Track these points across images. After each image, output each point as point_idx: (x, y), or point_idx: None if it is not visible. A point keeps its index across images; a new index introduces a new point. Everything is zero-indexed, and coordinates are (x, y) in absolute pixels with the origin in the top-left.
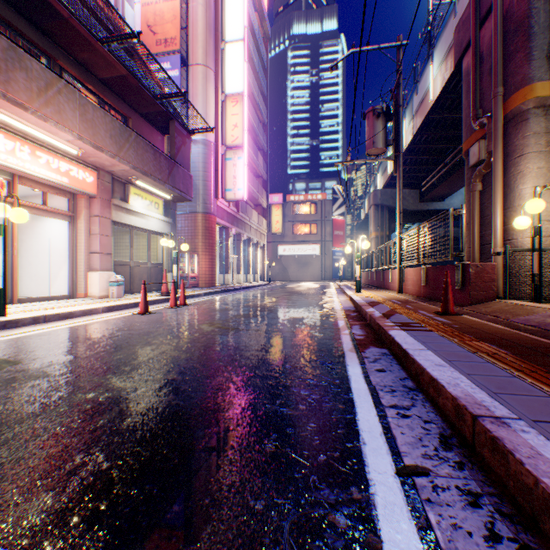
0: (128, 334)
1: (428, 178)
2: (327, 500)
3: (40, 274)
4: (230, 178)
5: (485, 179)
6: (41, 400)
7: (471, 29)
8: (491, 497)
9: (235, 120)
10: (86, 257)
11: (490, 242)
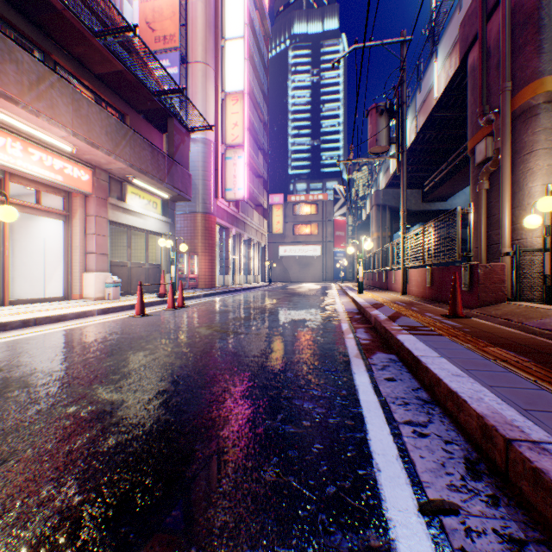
0: (121, 338)
1: (431, 178)
2: (340, 549)
3: (35, 275)
4: (230, 177)
5: (492, 177)
6: (16, 414)
7: (477, 23)
8: (539, 545)
9: (235, 119)
10: (81, 257)
11: (497, 242)
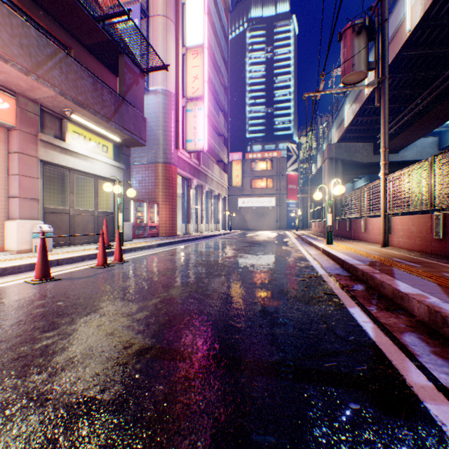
0: None
1: None
2: None
3: None
4: (191, 129)
5: None
6: None
7: None
8: None
9: (195, 72)
10: (1, 202)
11: None
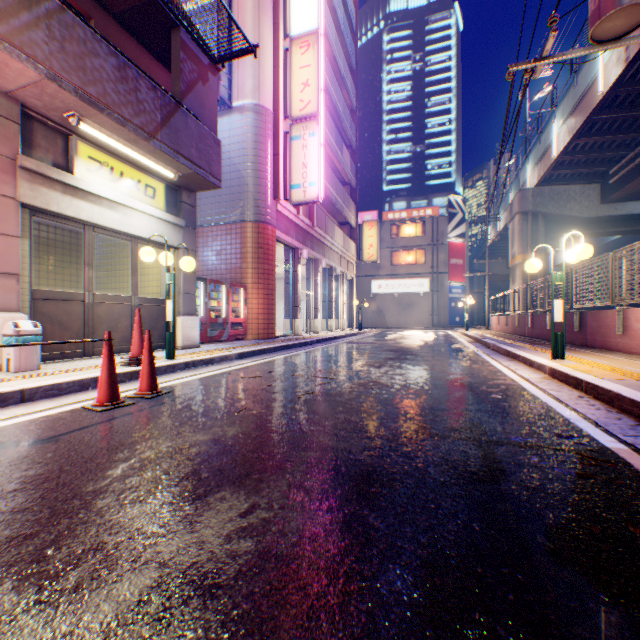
0: None
1: (626, 158)
2: None
3: None
4: (298, 167)
5: None
6: None
7: None
8: None
9: (304, 76)
10: None
11: None
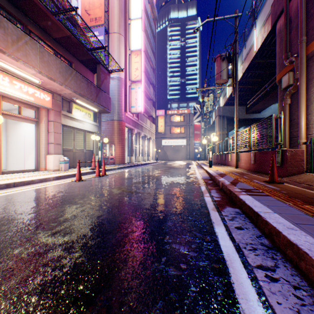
0: (64, 196)
1: (251, 99)
2: None
3: (19, 156)
4: (134, 100)
5: (292, 96)
6: None
7: (283, 2)
8: None
9: (136, 66)
10: (45, 146)
11: (296, 136)
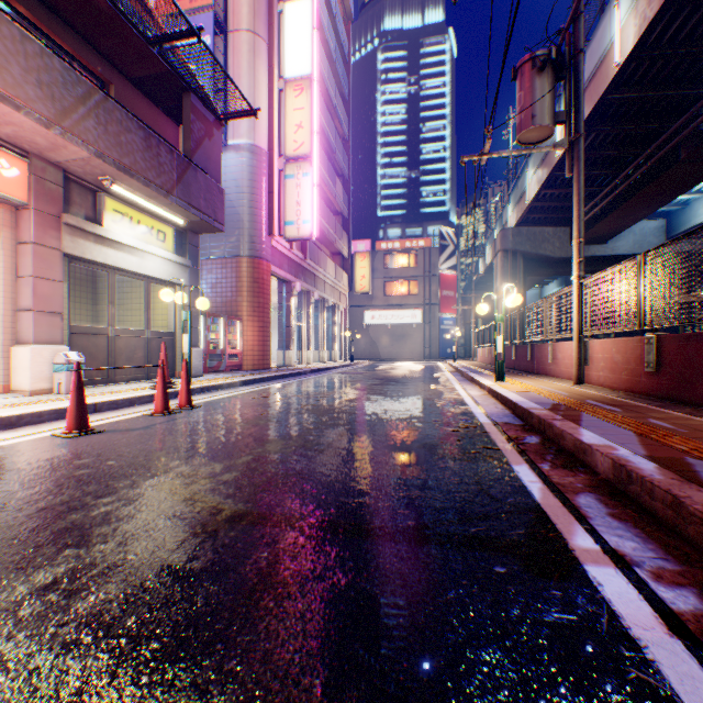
0: None
1: (586, 208)
2: None
3: None
4: (292, 205)
5: None
6: None
7: None
8: None
9: (298, 118)
10: (7, 318)
11: None
